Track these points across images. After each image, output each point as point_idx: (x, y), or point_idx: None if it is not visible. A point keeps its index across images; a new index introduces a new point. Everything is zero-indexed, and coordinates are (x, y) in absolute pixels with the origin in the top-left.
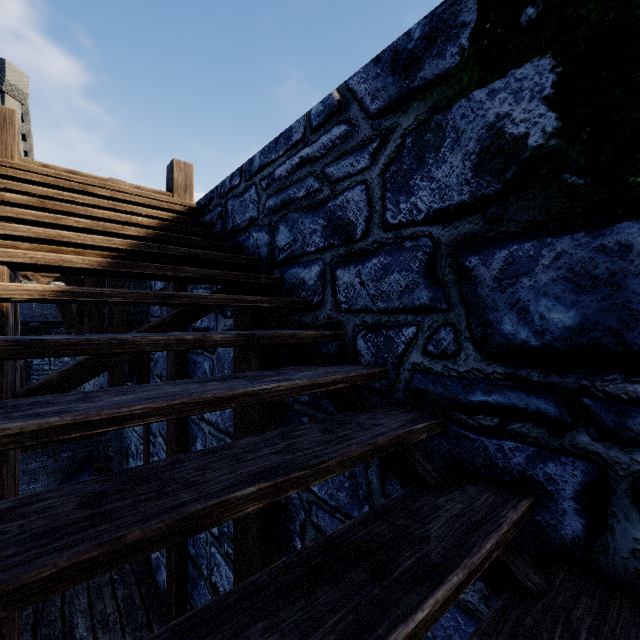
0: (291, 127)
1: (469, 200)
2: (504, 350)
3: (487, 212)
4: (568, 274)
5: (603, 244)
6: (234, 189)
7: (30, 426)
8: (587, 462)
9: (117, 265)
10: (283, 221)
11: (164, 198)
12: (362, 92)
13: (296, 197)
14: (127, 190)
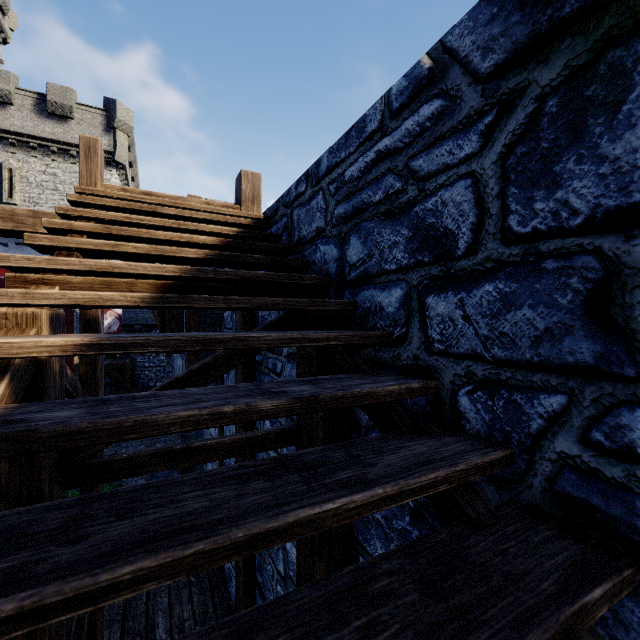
0: (365, 116)
1: None
2: None
3: None
4: None
5: None
6: (300, 197)
7: None
8: None
9: (162, 300)
10: (355, 232)
11: (231, 212)
12: (467, 48)
13: (371, 202)
14: (195, 207)
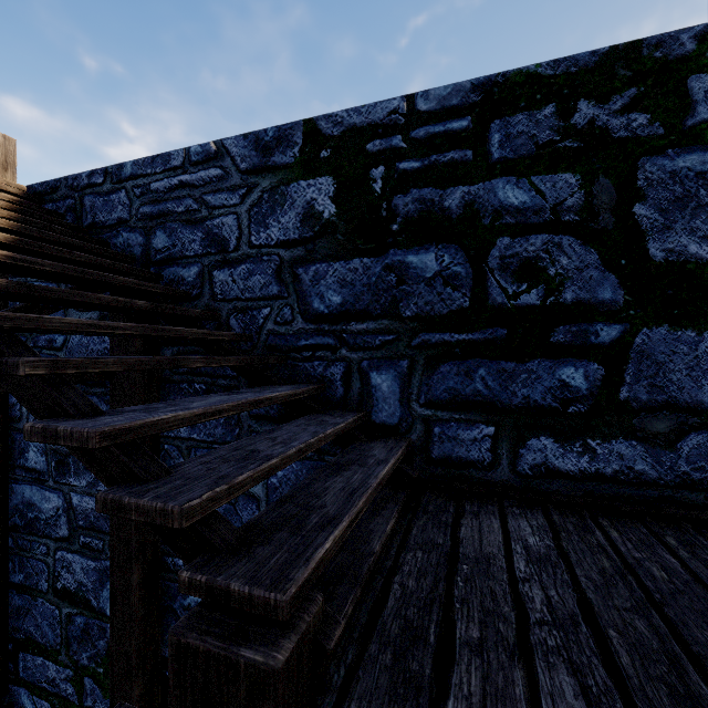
0: (170, 153)
1: (299, 238)
2: (314, 317)
3: (307, 246)
4: (339, 280)
5: (350, 267)
6: (95, 186)
7: (74, 320)
8: (345, 362)
9: (21, 242)
10: (161, 228)
11: None
12: (234, 153)
13: (175, 211)
14: None
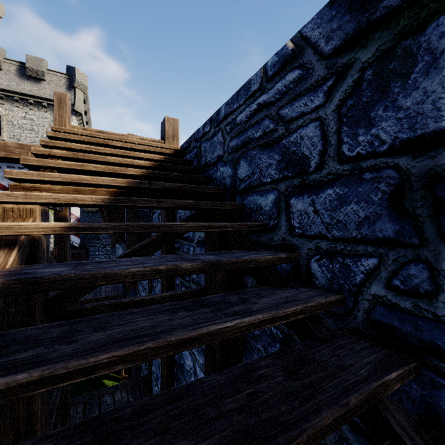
0: (250, 80)
1: None
2: None
3: None
4: None
5: None
6: (206, 134)
7: None
8: None
9: (116, 200)
10: (243, 157)
11: (158, 145)
12: (316, 36)
13: (254, 137)
14: (134, 141)
